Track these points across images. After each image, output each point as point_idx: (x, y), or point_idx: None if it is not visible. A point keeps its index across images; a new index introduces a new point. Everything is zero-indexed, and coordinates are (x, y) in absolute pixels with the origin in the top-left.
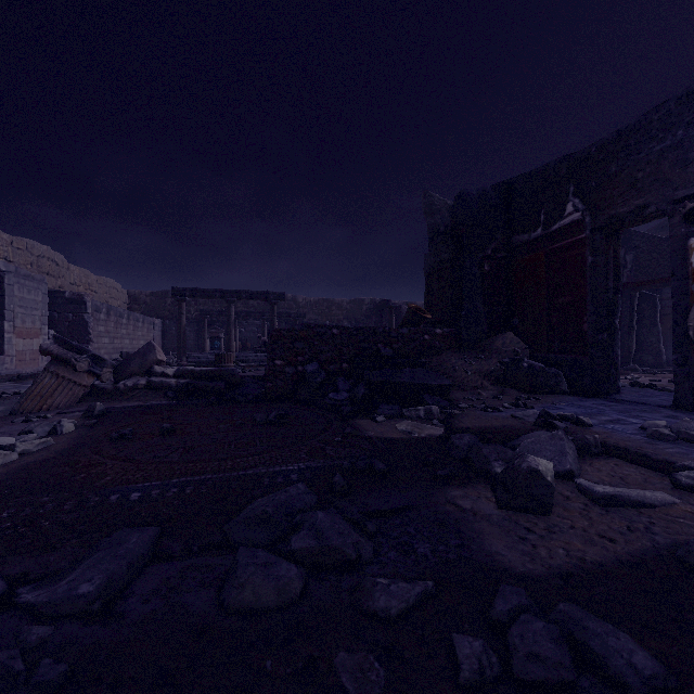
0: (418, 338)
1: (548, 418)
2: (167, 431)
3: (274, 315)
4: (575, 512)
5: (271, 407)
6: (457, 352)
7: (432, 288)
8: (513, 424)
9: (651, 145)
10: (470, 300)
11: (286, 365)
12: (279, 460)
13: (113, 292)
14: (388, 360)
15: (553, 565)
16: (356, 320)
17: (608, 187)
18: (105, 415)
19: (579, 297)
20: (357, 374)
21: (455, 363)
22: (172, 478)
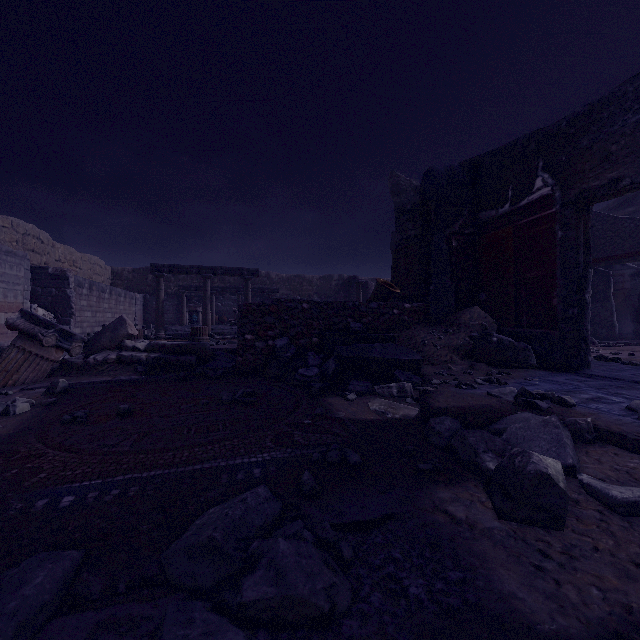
0: (387, 313)
1: (527, 396)
2: (125, 412)
3: (248, 290)
4: (591, 524)
5: (240, 383)
6: (425, 327)
7: (398, 264)
8: (491, 403)
9: (625, 117)
10: (438, 275)
11: (256, 340)
12: (241, 449)
13: (97, 268)
14: (358, 334)
15: (592, 618)
16: (325, 295)
17: (579, 161)
18: (68, 392)
19: (548, 272)
20: (327, 349)
21: (425, 338)
22: (117, 475)
